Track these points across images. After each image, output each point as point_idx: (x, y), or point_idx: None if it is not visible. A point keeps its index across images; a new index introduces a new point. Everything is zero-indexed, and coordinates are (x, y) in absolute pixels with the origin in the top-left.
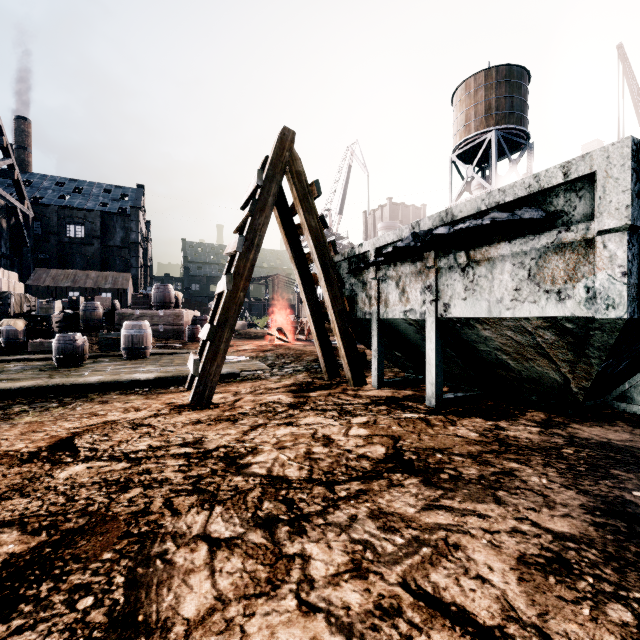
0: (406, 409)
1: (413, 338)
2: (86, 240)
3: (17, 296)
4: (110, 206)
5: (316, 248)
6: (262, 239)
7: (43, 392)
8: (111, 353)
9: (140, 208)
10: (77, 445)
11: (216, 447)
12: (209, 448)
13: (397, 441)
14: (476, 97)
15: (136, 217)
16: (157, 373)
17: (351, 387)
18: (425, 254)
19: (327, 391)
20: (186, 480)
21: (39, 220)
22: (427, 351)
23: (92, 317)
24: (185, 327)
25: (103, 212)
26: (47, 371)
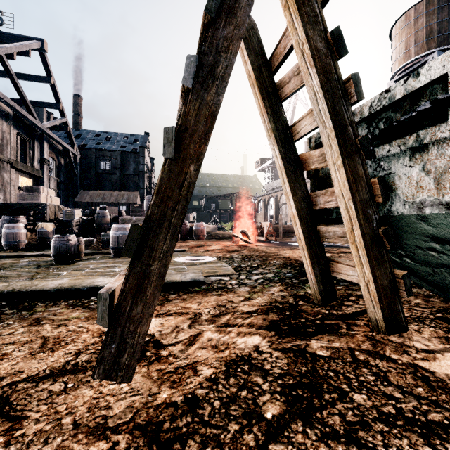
0: None
1: None
2: (112, 171)
3: (52, 206)
4: (127, 147)
5: (324, 89)
6: (229, 66)
7: None
8: (106, 251)
9: (145, 147)
10: None
11: None
12: None
13: None
14: (416, 25)
15: (143, 154)
16: None
17: (380, 334)
18: None
19: (340, 341)
20: None
21: (84, 159)
22: None
23: (102, 222)
24: None
25: (122, 151)
26: (40, 268)
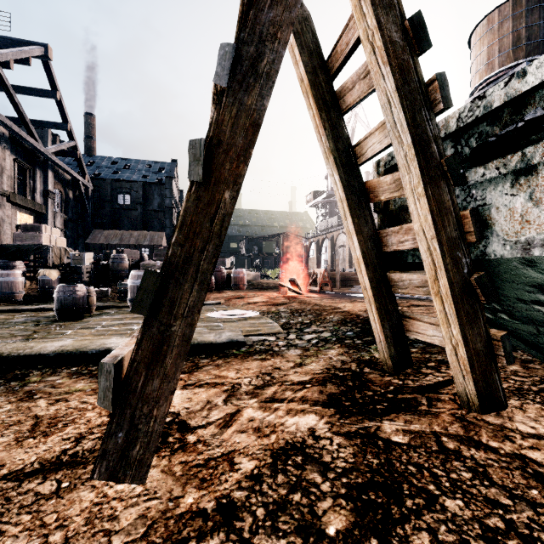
0: None
1: None
2: (132, 206)
3: (56, 249)
4: (150, 177)
5: (401, 93)
6: (277, 61)
7: None
8: (123, 304)
9: (173, 177)
10: None
11: None
12: None
13: None
14: (501, 30)
15: (169, 185)
16: None
17: (472, 412)
18: None
19: (421, 422)
20: None
21: (98, 191)
22: None
23: (119, 268)
24: None
25: (144, 182)
26: (39, 326)
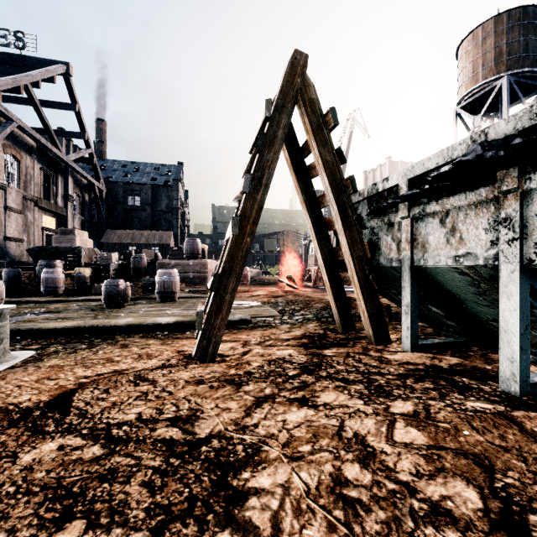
0: (465, 391)
1: (461, 291)
2: (141, 207)
3: (87, 250)
4: (158, 180)
5: (332, 186)
6: (271, 177)
7: (81, 332)
8: (149, 296)
9: (179, 180)
10: (72, 403)
11: (208, 435)
12: (200, 435)
13: (490, 472)
14: (484, 46)
15: (176, 187)
16: (177, 317)
17: (372, 345)
18: (498, 173)
19: (344, 349)
20: (147, 518)
21: (110, 194)
22: (501, 312)
23: (139, 266)
24: (209, 274)
25: (153, 185)
26: (96, 311)
